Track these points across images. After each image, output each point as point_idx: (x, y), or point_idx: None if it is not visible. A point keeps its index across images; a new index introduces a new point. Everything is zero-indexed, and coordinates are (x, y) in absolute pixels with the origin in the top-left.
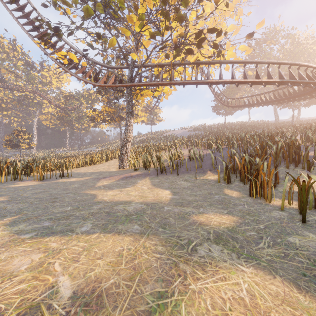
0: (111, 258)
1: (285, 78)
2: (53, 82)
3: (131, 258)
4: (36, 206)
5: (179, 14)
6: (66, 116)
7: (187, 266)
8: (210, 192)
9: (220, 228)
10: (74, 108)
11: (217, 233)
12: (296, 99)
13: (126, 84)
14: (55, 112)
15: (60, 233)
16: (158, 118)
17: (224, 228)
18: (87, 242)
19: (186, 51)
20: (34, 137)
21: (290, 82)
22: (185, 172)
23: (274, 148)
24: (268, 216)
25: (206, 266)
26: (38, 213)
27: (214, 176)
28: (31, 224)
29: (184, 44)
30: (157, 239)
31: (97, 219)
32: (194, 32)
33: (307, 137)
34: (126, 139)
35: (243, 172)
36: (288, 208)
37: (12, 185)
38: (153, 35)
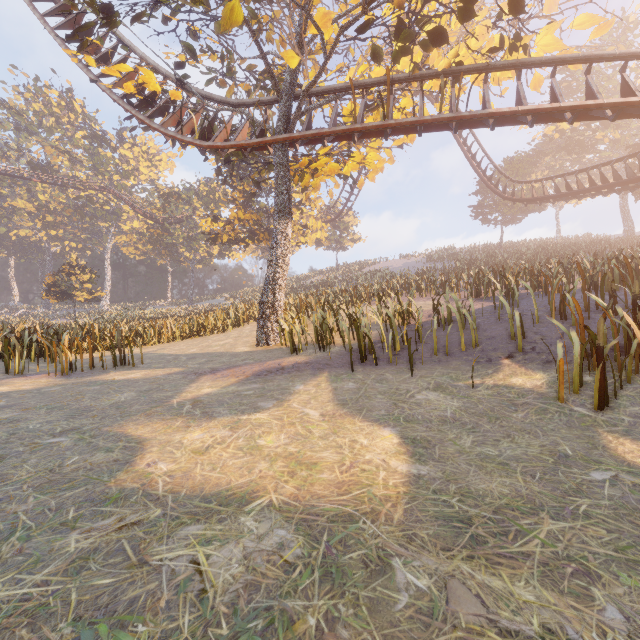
0: None
1: None
2: (142, 169)
3: None
4: None
5: None
6: (165, 235)
7: None
8: (555, 450)
9: None
10: (180, 220)
11: None
12: None
13: (273, 138)
14: (144, 229)
15: None
16: (352, 236)
17: None
18: None
19: (427, 36)
20: (107, 279)
21: None
22: (431, 359)
23: None
24: None
25: None
26: None
27: (530, 375)
28: None
29: (422, 24)
30: None
31: None
32: None
33: None
34: (273, 275)
35: None
36: None
37: None
38: None
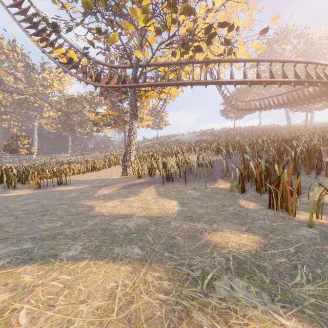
0: (99, 302)
1: (302, 77)
2: (54, 84)
3: (126, 302)
4: (21, 220)
5: (187, 6)
6: (68, 120)
7: (203, 316)
8: (223, 203)
9: (240, 252)
10: (76, 112)
11: (238, 259)
12: (311, 101)
13: (129, 85)
14: (56, 116)
15: (40, 259)
16: (164, 122)
17: (245, 252)
18: (72, 274)
19: (194, 48)
20: (35, 142)
21: (308, 81)
22: (193, 179)
23: (292, 154)
24: (297, 235)
25: (229, 317)
26: (20, 230)
27: (226, 184)
28: (8, 246)
29: (193, 41)
30: (162, 269)
31: (89, 239)
32: (203, 27)
33: (325, 141)
34: (129, 144)
35: (259, 180)
36: (318, 224)
37: (4, 194)
38: (158, 30)
